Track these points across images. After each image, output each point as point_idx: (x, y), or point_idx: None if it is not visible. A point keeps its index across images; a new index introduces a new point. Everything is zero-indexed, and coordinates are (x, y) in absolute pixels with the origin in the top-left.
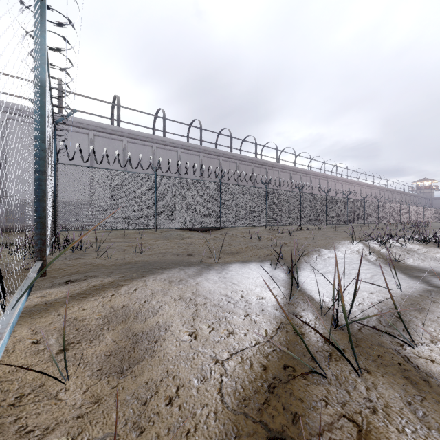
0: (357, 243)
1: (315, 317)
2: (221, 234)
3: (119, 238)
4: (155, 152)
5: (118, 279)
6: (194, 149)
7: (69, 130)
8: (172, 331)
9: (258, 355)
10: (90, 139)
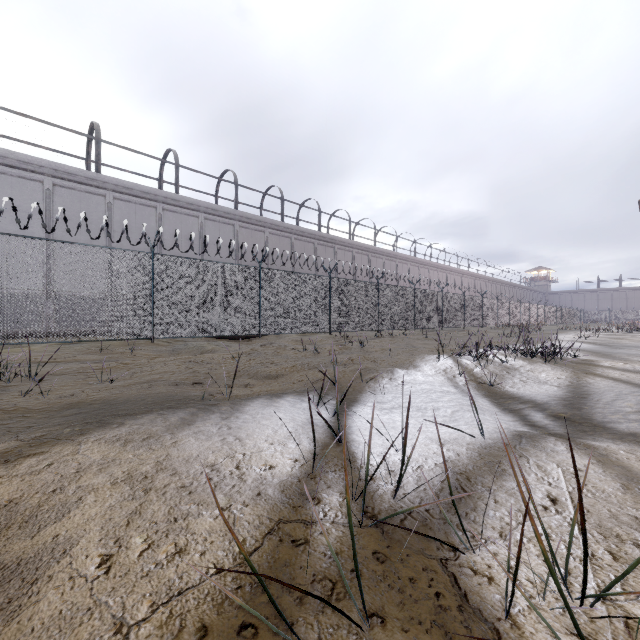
0: (446, 359)
1: (342, 500)
2: (262, 344)
3: (93, 353)
4: (162, 217)
5: (28, 443)
6: (225, 215)
7: (7, 173)
8: (73, 555)
9: (206, 604)
10: (46, 191)
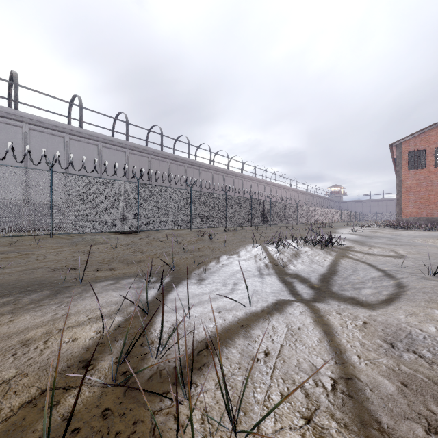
0: (259, 247)
1: (114, 363)
2: (141, 237)
3: (5, 246)
4: (68, 144)
5: None
6: (118, 144)
7: None
8: None
9: None
10: None
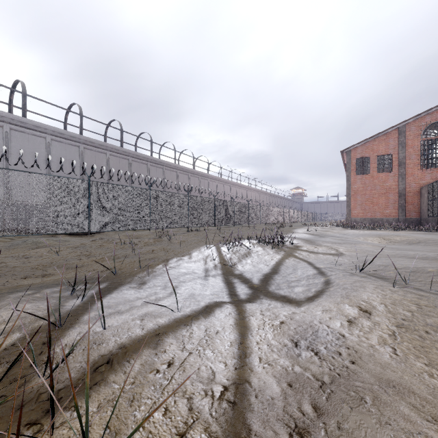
0: (213, 248)
1: None
2: (93, 239)
3: None
4: (8, 135)
5: None
6: (71, 138)
7: None
8: None
9: None
10: None
